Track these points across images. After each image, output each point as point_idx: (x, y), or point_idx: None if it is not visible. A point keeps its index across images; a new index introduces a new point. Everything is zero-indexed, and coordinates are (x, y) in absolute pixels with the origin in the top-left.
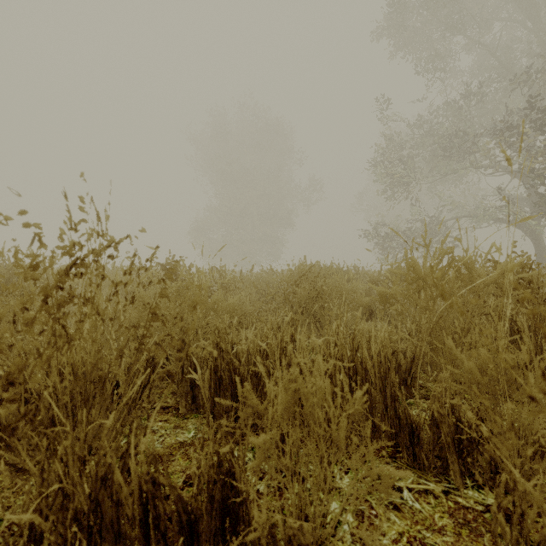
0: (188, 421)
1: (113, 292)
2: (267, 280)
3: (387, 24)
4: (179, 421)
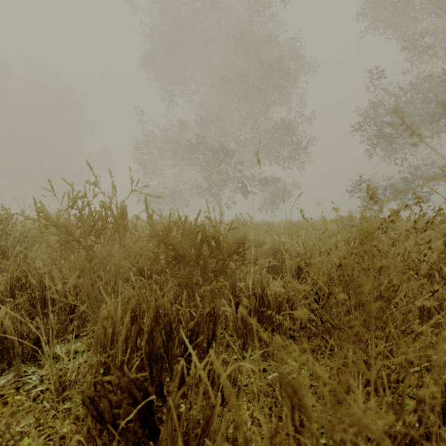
0: None
1: None
2: None
3: (145, 62)
4: None
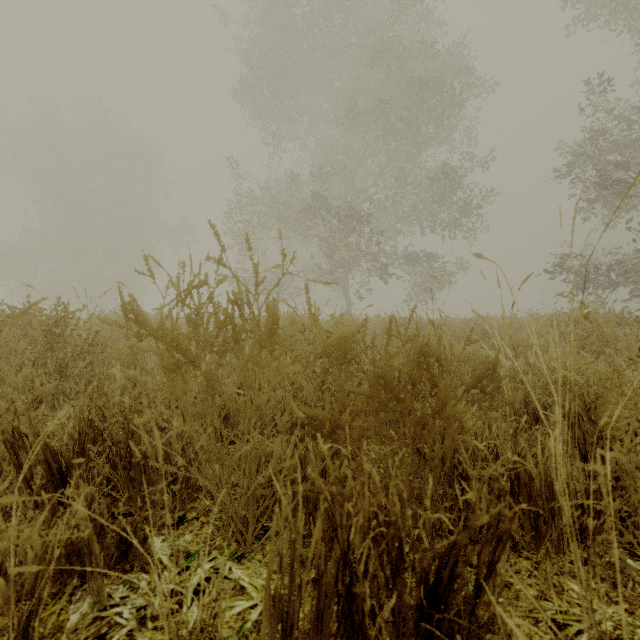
0: None
1: None
2: None
3: (240, 92)
4: None
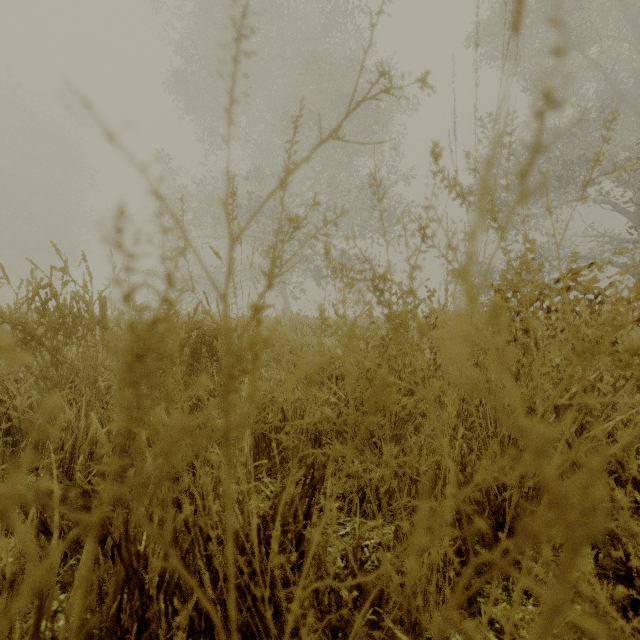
0: None
1: None
2: None
3: (174, 84)
4: None
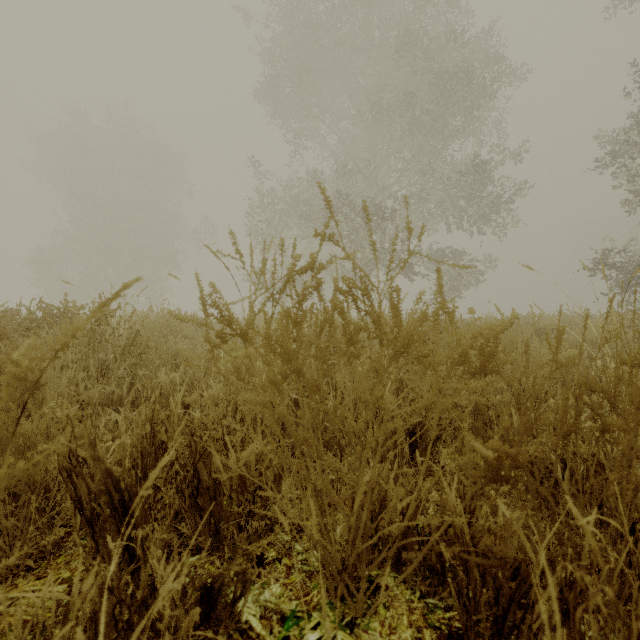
0: None
1: None
2: None
3: (262, 91)
4: None
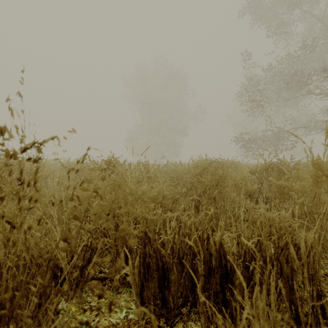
0: (121, 297)
1: (74, 178)
2: (175, 170)
3: (248, 6)
4: (113, 296)
